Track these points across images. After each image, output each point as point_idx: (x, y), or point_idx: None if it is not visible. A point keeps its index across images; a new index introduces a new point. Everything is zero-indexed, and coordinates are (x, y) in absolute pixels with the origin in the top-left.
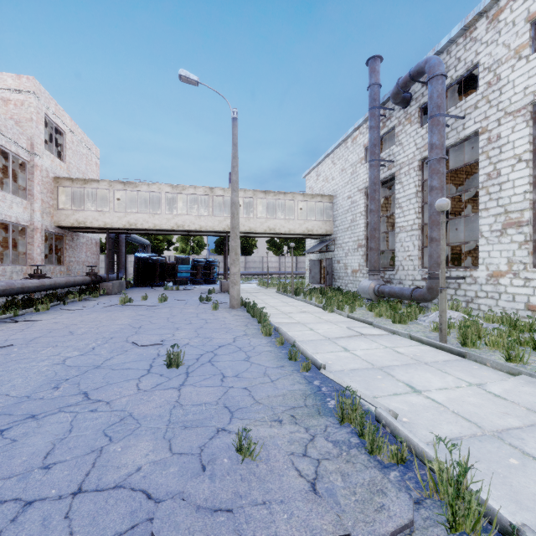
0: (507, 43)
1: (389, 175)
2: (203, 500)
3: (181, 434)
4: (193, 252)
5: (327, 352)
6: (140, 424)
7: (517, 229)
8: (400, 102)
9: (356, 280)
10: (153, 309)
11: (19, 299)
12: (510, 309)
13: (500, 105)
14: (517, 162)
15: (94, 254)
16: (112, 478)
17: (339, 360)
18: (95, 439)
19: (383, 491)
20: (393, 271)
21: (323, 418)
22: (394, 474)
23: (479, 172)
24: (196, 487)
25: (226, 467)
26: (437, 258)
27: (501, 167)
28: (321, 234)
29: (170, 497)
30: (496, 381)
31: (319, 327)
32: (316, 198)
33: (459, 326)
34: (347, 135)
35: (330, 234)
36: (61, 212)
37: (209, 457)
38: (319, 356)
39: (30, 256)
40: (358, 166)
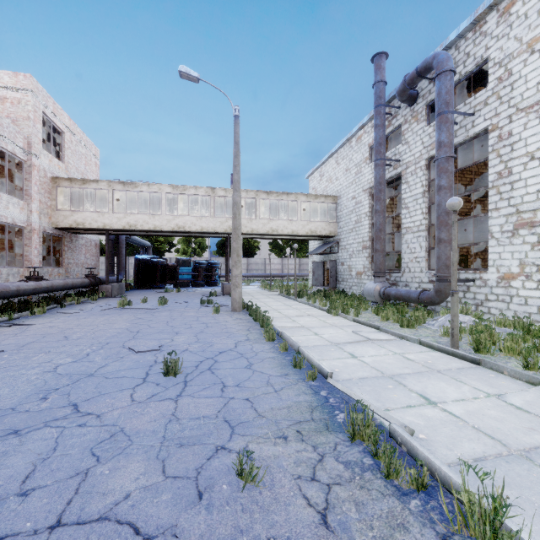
0: (518, 36)
1: (394, 175)
2: (198, 536)
3: (176, 453)
4: (195, 254)
5: (334, 358)
6: (131, 441)
7: (529, 230)
8: (407, 100)
9: (360, 282)
10: (153, 312)
11: (16, 302)
12: (522, 313)
13: (511, 102)
14: (529, 160)
15: (93, 255)
16: (96, 508)
17: (347, 368)
18: (80, 459)
19: (404, 525)
20: (399, 273)
21: (332, 434)
22: (415, 503)
23: (489, 171)
24: (190, 520)
25: (225, 495)
26: (446, 260)
27: (512, 166)
28: (324, 236)
29: (161, 532)
30: (516, 391)
31: (324, 332)
32: (320, 199)
33: (470, 330)
34: (351, 134)
35: (334, 235)
36: (59, 213)
37: (207, 482)
38: (325, 363)
39: (27, 258)
40: (362, 165)
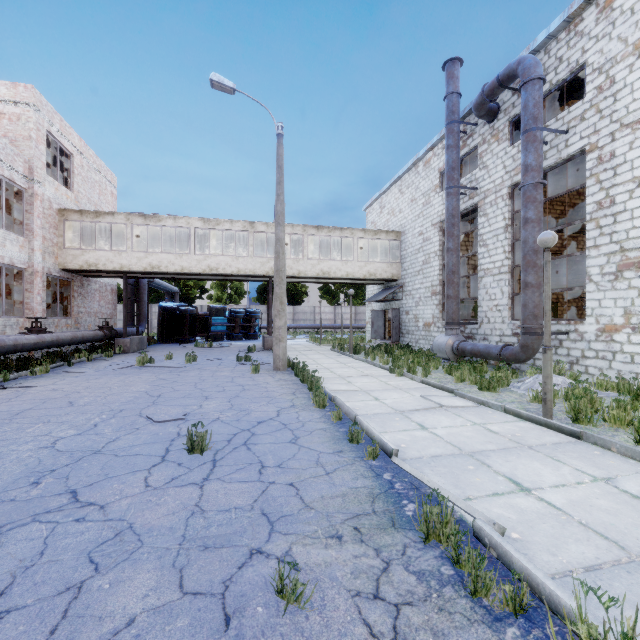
0: (623, 36)
1: (470, 206)
2: None
3: (198, 559)
4: (231, 301)
5: (399, 430)
6: (142, 542)
7: (636, 272)
8: (485, 115)
9: (429, 335)
10: (178, 372)
11: (14, 359)
12: (627, 373)
13: (614, 116)
14: (636, 186)
15: (109, 303)
16: (89, 639)
17: (415, 442)
18: (74, 567)
19: None
20: (475, 325)
21: (400, 532)
22: (513, 632)
23: (587, 201)
24: None
25: (260, 622)
26: (533, 308)
27: (615, 194)
28: (385, 279)
29: None
30: (630, 474)
31: (386, 396)
32: (380, 235)
33: (565, 395)
34: (418, 157)
35: (397, 278)
36: (67, 252)
37: (237, 600)
38: (388, 436)
39: (28, 306)
40: (431, 195)
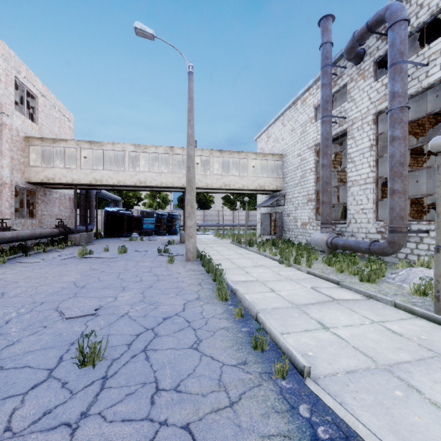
0: None
1: (340, 131)
2: None
3: None
4: (159, 207)
5: (301, 330)
6: None
7: None
8: (354, 58)
9: (306, 232)
10: (109, 262)
11: None
12: None
13: None
14: None
15: (67, 208)
16: None
17: (322, 349)
18: None
19: None
20: (344, 224)
21: None
22: None
23: None
24: None
25: None
26: (400, 211)
27: None
28: (272, 190)
29: None
30: None
31: (280, 287)
32: (268, 157)
33: None
34: (297, 97)
35: (280, 189)
36: (31, 169)
37: None
38: (292, 339)
39: None
40: (307, 125)
